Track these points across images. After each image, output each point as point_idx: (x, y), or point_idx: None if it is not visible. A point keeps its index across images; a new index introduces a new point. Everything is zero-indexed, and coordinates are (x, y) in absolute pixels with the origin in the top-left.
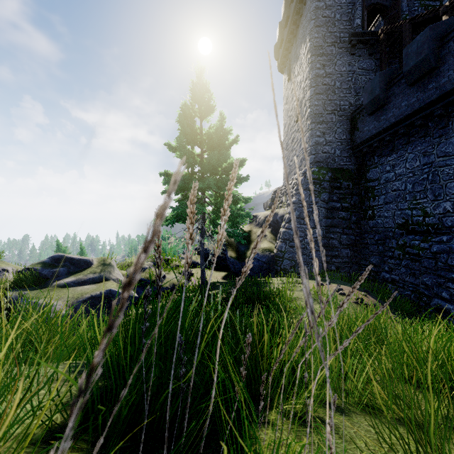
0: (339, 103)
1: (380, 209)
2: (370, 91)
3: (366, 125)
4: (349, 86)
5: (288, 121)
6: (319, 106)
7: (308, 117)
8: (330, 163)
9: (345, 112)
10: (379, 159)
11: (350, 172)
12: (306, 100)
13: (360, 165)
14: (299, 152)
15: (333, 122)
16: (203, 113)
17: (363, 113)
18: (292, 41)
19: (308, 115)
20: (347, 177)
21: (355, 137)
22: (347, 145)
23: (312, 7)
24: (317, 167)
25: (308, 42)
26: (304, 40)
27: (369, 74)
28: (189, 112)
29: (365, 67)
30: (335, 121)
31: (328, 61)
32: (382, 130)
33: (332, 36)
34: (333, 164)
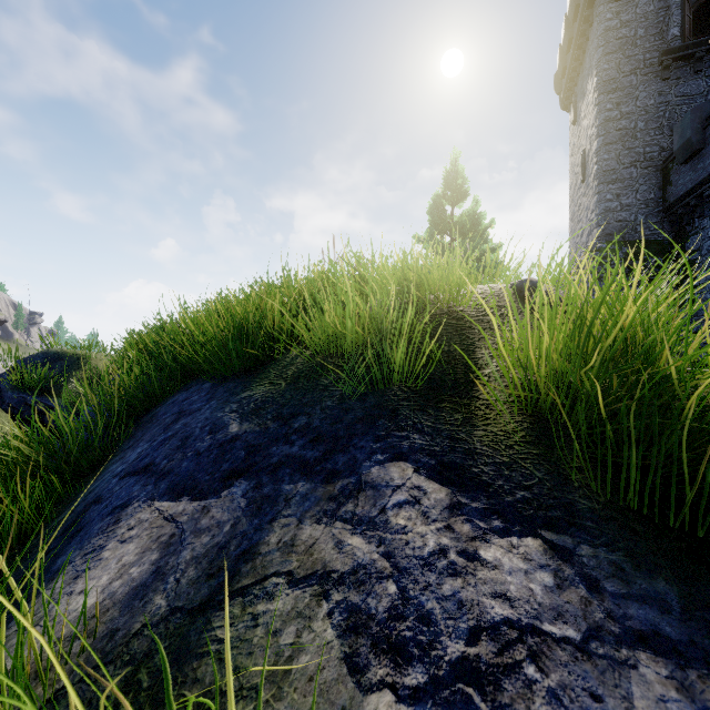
0: (643, 150)
1: (701, 290)
2: (680, 133)
3: (680, 178)
4: (659, 125)
5: (574, 181)
6: (610, 160)
7: (595, 177)
8: (627, 234)
9: (652, 161)
10: (700, 221)
11: (662, 243)
12: (593, 154)
13: (677, 233)
14: (585, 224)
15: (632, 178)
16: (451, 199)
17: (677, 161)
18: (578, 70)
19: (594, 175)
20: (656, 251)
21: (668, 194)
22: (656, 207)
23: (600, 30)
24: (606, 241)
25: (594, 77)
26: (591, 72)
27: (696, 100)
28: (436, 201)
29: (688, 91)
30: (636, 177)
31: (624, 97)
32: (699, 183)
33: (631, 62)
34: (632, 235)
